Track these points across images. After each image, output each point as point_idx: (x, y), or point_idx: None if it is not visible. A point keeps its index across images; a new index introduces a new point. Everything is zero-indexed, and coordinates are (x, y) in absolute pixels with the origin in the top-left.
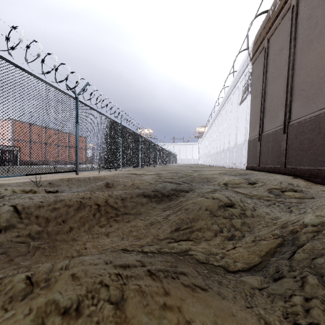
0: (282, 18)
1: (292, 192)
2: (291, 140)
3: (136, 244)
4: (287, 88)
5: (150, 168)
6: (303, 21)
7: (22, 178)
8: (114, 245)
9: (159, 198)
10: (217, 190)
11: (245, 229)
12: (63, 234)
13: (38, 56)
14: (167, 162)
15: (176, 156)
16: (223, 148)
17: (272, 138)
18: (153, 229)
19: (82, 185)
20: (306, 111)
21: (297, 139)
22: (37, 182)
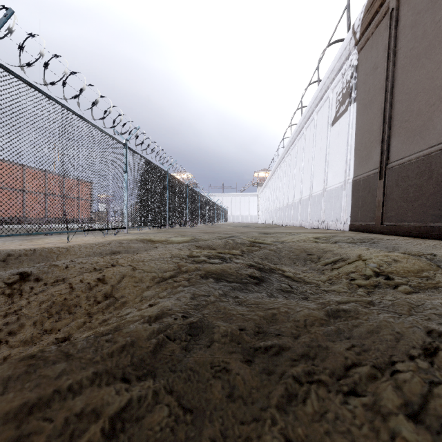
0: None
1: None
2: None
3: None
4: None
5: (185, 229)
6: None
7: None
8: None
9: None
10: None
11: None
12: None
13: None
14: (214, 220)
15: (226, 212)
16: (300, 198)
17: (418, 170)
18: None
19: None
20: None
21: None
22: None
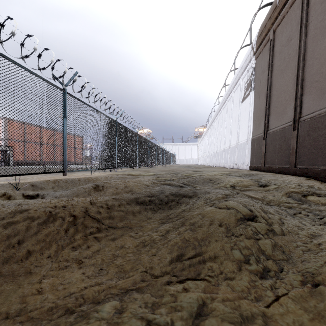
0: (290, 5)
1: (315, 196)
2: (302, 138)
3: (117, 286)
4: (297, 80)
5: (148, 169)
6: (317, 5)
7: (4, 179)
8: (84, 284)
9: (155, 206)
10: (229, 195)
11: (279, 257)
12: (15, 264)
13: (13, 34)
14: (166, 163)
15: (175, 156)
16: (224, 148)
17: (280, 136)
18: (146, 254)
19: (70, 187)
20: (321, 104)
21: (310, 136)
22: (18, 184)
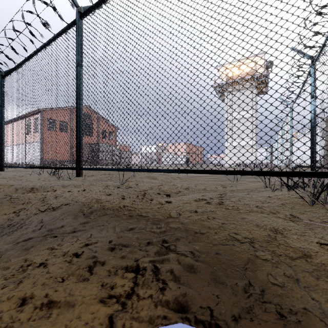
0: None
1: None
2: None
3: None
4: None
5: None
6: None
7: None
8: None
9: None
10: None
11: None
12: None
13: None
14: None
15: None
16: None
17: None
18: None
19: None
20: None
21: None
22: None
